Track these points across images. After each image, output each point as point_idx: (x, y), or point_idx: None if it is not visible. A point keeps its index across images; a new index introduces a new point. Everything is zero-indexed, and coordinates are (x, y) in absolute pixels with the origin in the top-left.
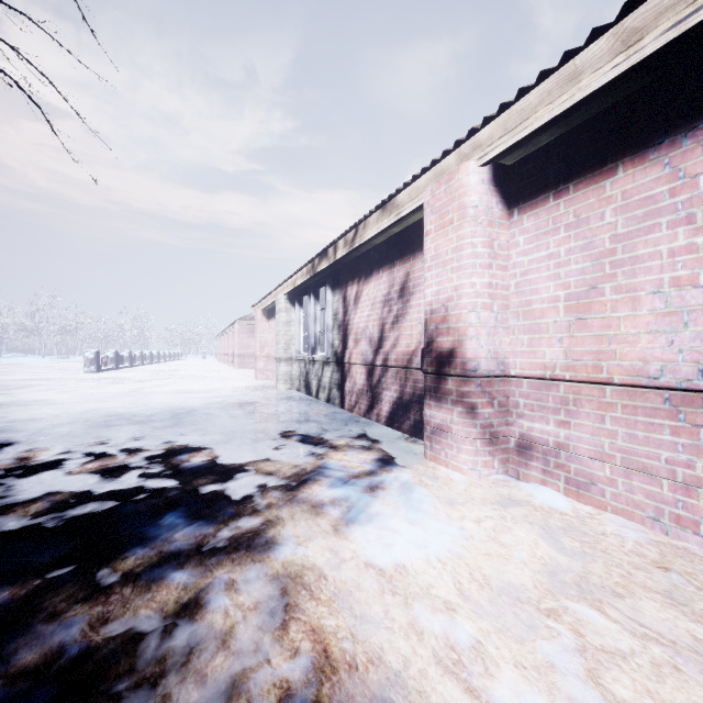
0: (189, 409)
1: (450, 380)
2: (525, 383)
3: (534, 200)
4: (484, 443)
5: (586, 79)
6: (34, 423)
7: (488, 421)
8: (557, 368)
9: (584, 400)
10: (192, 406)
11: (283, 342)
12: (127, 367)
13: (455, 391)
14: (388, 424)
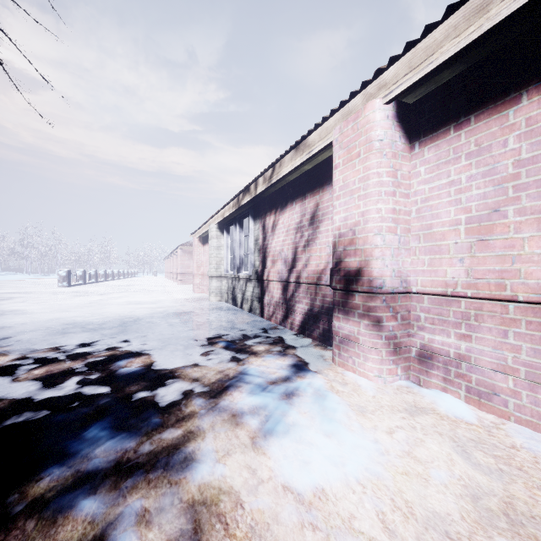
0: (136, 317)
1: (357, 296)
2: (426, 299)
3: (435, 133)
4: (389, 353)
5: (495, 8)
6: (3, 330)
7: (392, 333)
8: (458, 286)
9: (486, 315)
10: (139, 316)
11: (215, 262)
12: (93, 283)
13: (362, 306)
14: (300, 332)
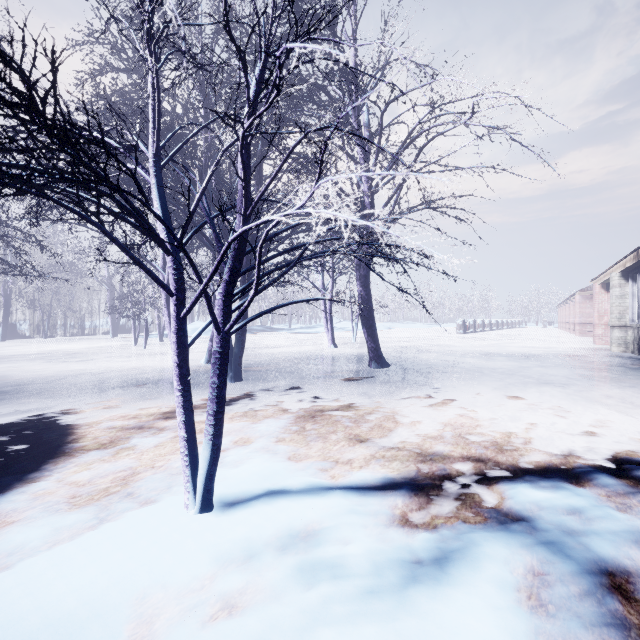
0: (532, 355)
1: None
2: None
3: None
4: None
5: None
6: (457, 352)
7: None
8: None
9: None
10: (534, 354)
11: (616, 312)
12: (480, 331)
13: None
14: None
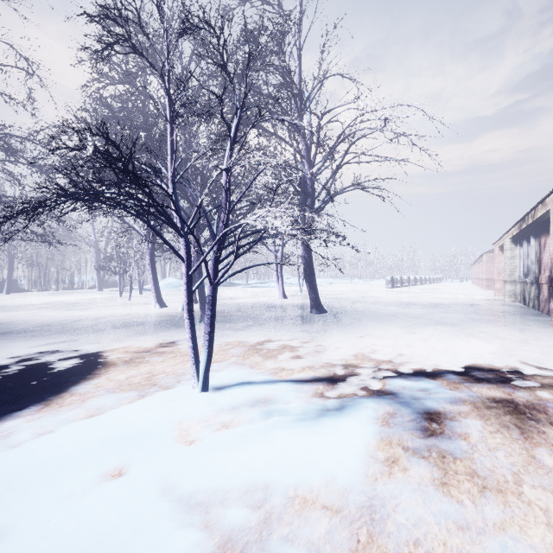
0: (441, 304)
1: None
2: None
3: None
4: None
5: None
6: (382, 302)
7: None
8: None
9: None
10: (443, 303)
11: (508, 270)
12: (406, 286)
13: None
14: None
